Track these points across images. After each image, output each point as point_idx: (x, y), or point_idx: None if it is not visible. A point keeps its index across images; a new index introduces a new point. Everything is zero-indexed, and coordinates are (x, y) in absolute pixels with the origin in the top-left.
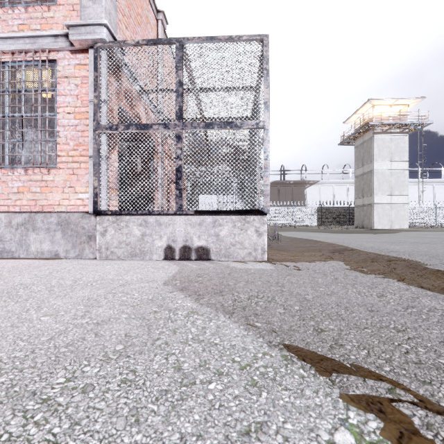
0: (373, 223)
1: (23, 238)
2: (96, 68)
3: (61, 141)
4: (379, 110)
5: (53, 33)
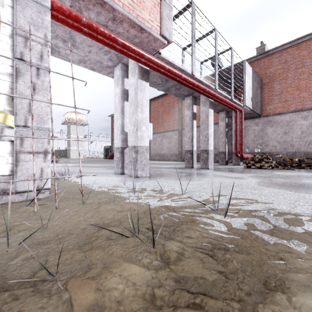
0: (70, 156)
1: None
2: None
3: None
4: (74, 115)
5: None
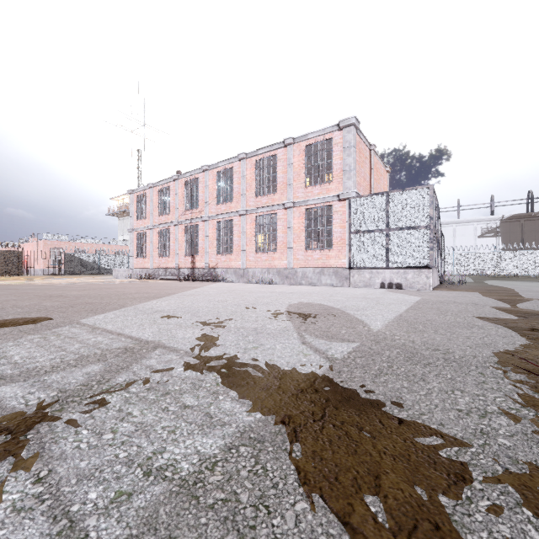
0: None
1: (319, 278)
2: (350, 208)
3: (334, 238)
4: None
5: (332, 195)
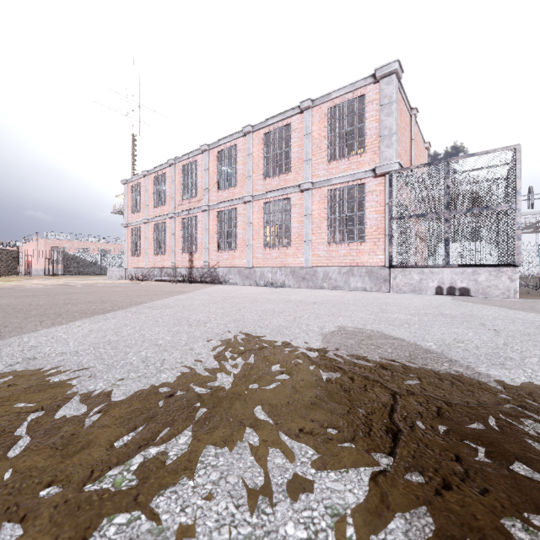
0: None
1: (346, 280)
2: (390, 185)
3: (367, 227)
4: None
5: (365, 170)
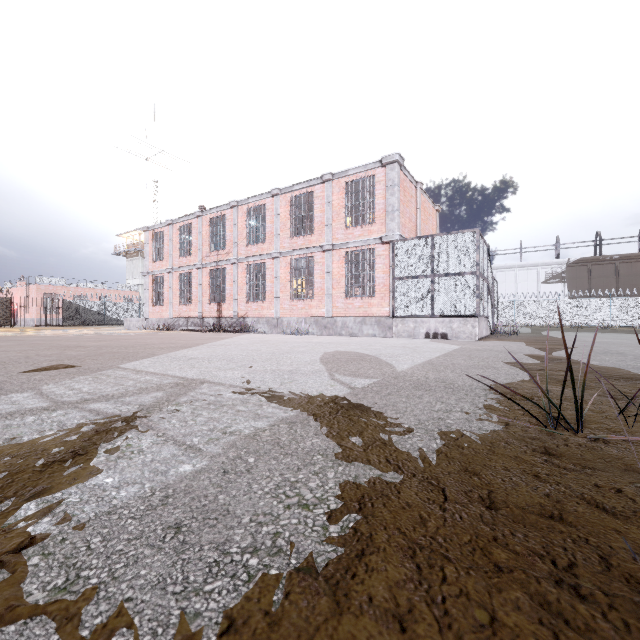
0: None
1: (360, 328)
2: (393, 252)
3: (377, 284)
4: None
5: (374, 238)
